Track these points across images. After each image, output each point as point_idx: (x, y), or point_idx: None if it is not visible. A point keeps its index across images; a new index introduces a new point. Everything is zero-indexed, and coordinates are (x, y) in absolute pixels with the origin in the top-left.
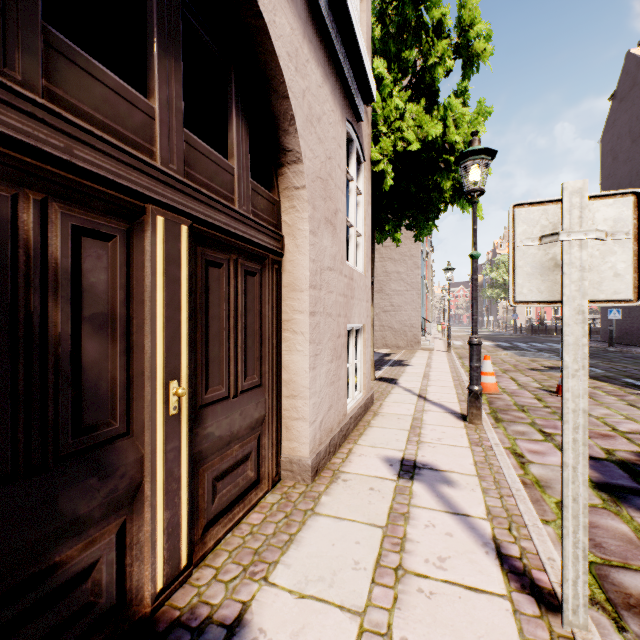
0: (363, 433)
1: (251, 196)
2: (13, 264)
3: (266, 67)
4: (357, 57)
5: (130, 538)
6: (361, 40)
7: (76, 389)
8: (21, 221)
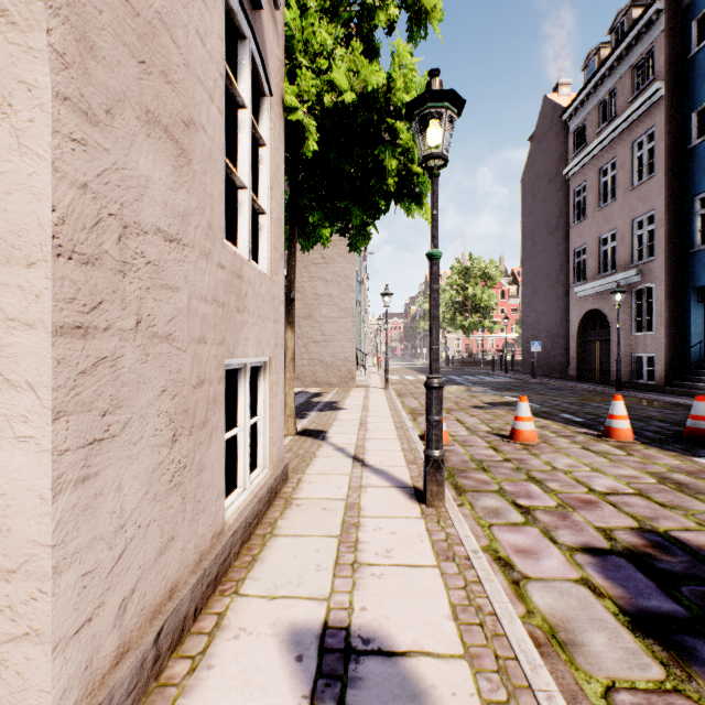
0: (258, 557)
1: None
2: None
3: None
4: None
5: None
6: None
7: None
8: None
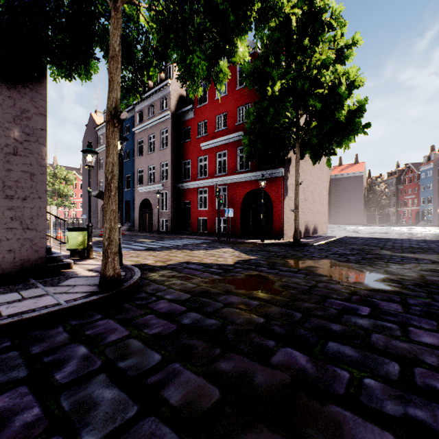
0: None
1: None
2: None
3: None
4: None
5: None
6: None
7: None
8: None
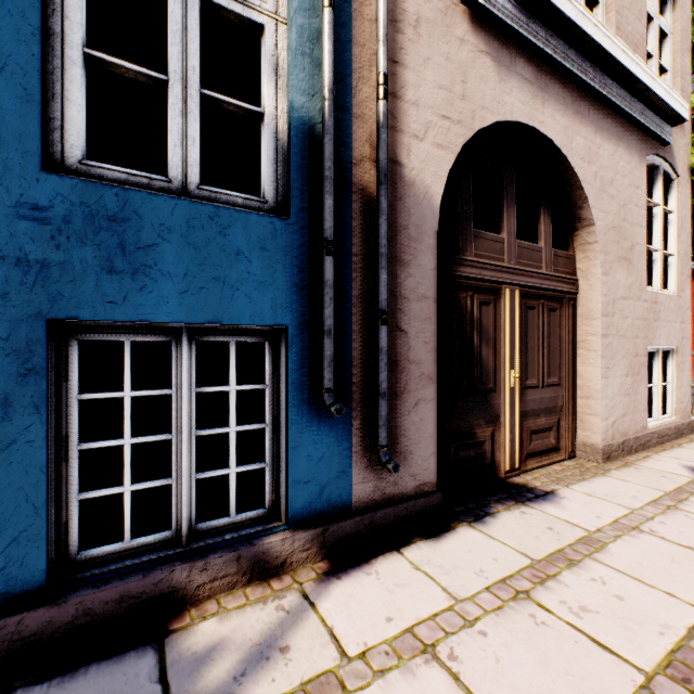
0: (668, 449)
1: (552, 260)
2: (466, 319)
3: (564, 175)
4: (657, 102)
5: (495, 438)
6: (661, 87)
7: (480, 367)
8: (467, 304)
